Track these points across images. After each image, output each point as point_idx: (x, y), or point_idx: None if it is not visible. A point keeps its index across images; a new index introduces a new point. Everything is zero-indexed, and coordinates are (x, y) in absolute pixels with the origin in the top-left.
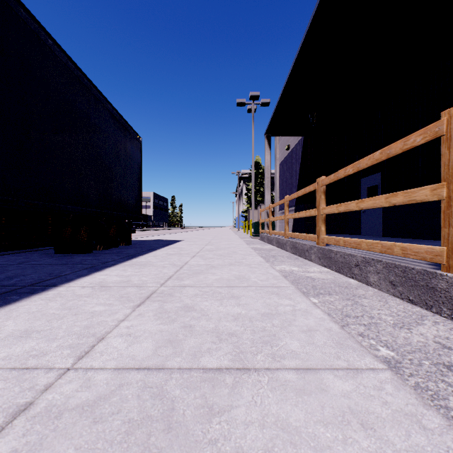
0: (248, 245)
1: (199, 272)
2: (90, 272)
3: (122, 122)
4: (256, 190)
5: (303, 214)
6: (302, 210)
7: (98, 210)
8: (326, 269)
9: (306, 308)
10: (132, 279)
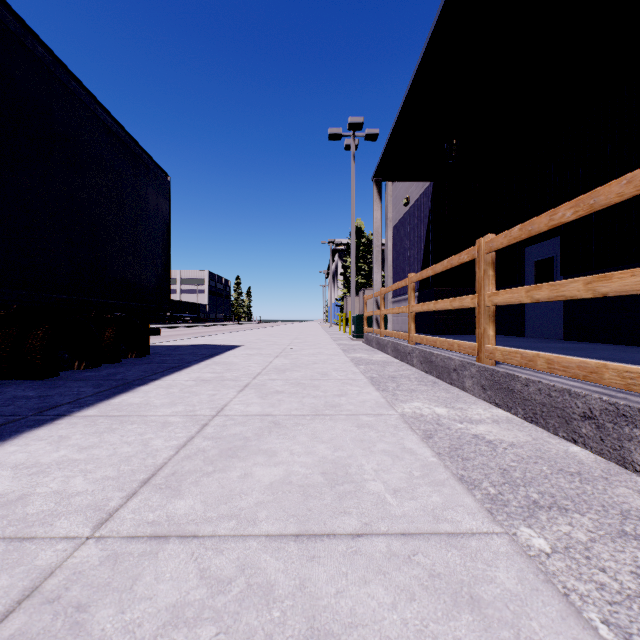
0: (347, 353)
1: (237, 450)
2: None
3: (130, 143)
4: (357, 268)
5: (445, 304)
6: (431, 297)
7: (71, 297)
8: (502, 412)
9: None
10: (37, 490)
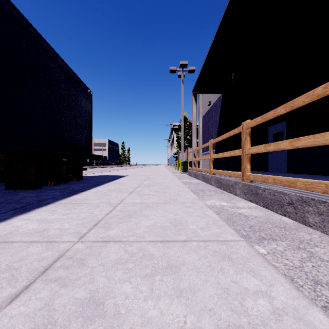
0: (179, 179)
1: (132, 215)
2: (12, 215)
3: (73, 76)
4: (184, 138)
5: (227, 154)
6: (221, 152)
7: (47, 150)
8: (253, 204)
9: (292, 303)
10: (51, 228)
